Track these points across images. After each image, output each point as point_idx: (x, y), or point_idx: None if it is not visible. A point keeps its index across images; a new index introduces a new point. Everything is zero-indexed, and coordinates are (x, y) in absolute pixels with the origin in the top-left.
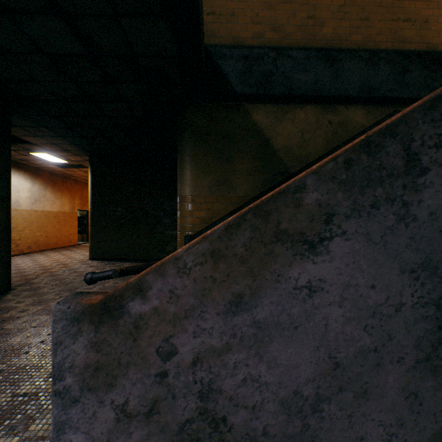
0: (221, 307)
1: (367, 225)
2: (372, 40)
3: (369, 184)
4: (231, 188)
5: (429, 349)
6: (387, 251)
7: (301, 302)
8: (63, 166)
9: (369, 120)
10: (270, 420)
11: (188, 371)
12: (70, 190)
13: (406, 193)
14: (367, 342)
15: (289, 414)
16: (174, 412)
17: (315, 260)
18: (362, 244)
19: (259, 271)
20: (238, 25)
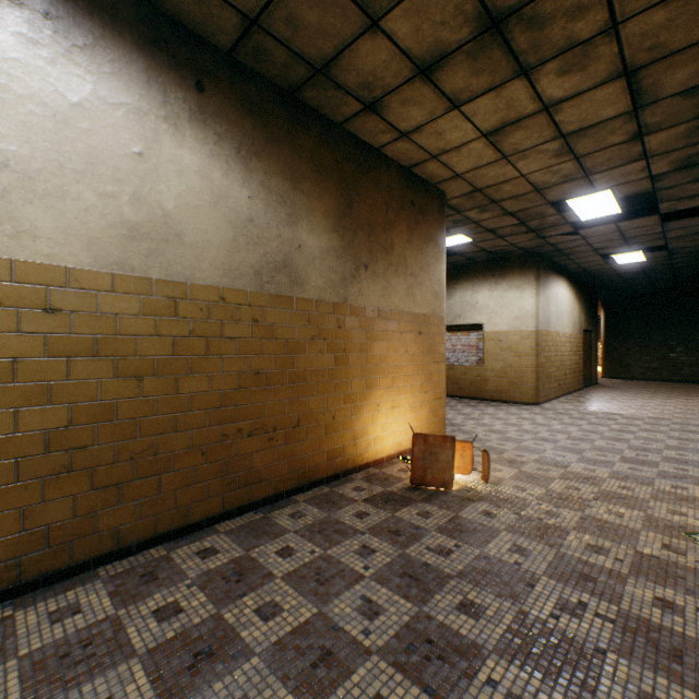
0: None
1: None
2: None
3: None
4: None
5: None
6: None
7: None
8: None
9: None
10: None
11: None
12: None
13: None
14: None
15: None
16: None
17: None
18: None
19: None
20: None
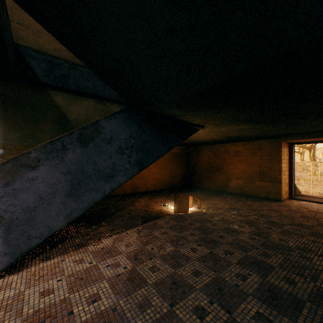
0: (1, 185)
1: (51, 162)
2: None
3: (52, 152)
4: (38, 141)
5: (69, 192)
6: (57, 169)
7: (30, 183)
8: None
9: None
10: (19, 215)
11: None
12: None
13: (63, 155)
14: (51, 191)
15: (26, 212)
16: None
17: (35, 171)
18: (50, 167)
19: (15, 175)
20: (43, 40)
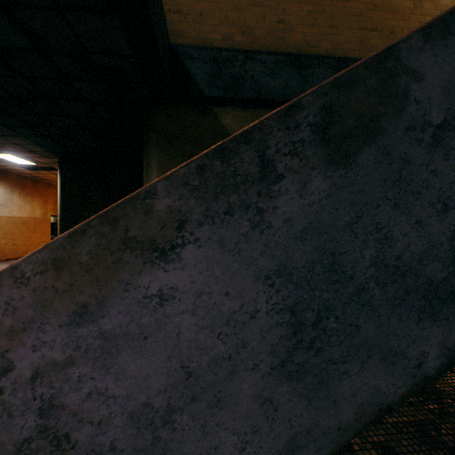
0: (64, 318)
1: (222, 232)
2: (341, 48)
3: (224, 191)
4: None
5: (285, 355)
6: (241, 258)
7: (152, 312)
8: (33, 168)
9: None
10: (118, 435)
11: (27, 387)
12: (42, 195)
13: (261, 200)
14: (221, 351)
15: (139, 427)
16: (11, 432)
17: (167, 268)
18: (216, 251)
19: (106, 279)
20: (207, 26)
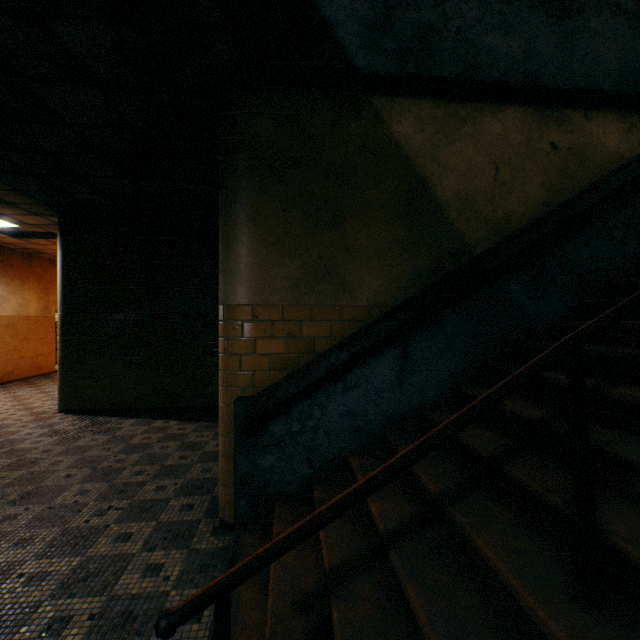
0: None
1: None
2: None
3: None
4: (343, 288)
5: None
6: None
7: None
8: (23, 234)
9: (632, 145)
10: None
11: None
12: (41, 278)
13: None
14: None
15: None
16: None
17: None
18: None
19: None
20: None
